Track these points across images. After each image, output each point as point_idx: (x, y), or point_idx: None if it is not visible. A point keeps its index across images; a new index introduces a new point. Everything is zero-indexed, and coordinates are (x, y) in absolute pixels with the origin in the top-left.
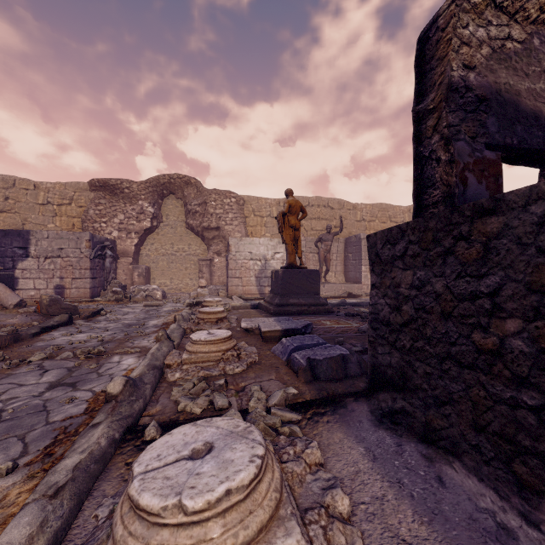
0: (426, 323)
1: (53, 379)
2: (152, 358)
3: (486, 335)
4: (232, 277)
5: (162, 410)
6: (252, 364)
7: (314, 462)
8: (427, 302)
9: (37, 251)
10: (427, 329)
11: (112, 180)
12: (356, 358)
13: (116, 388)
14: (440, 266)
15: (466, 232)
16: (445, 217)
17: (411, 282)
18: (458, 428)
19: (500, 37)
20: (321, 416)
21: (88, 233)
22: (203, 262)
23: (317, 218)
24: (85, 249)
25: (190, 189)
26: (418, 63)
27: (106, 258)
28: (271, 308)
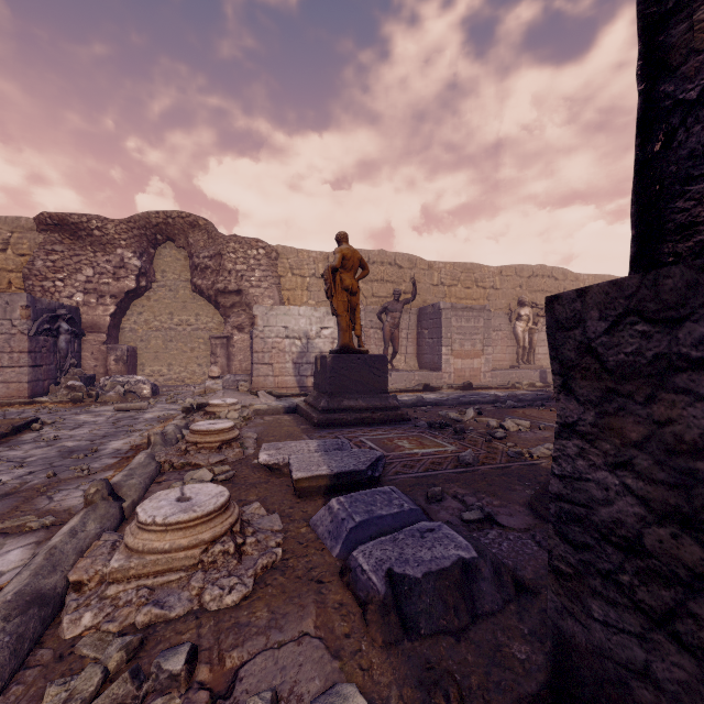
0: None
1: None
2: (45, 564)
3: None
4: (258, 363)
5: None
6: (267, 569)
7: None
8: None
9: None
10: None
11: (74, 215)
12: (490, 563)
13: None
14: None
15: None
16: None
17: None
18: None
19: None
20: None
21: (24, 296)
22: (217, 341)
23: (380, 280)
24: (20, 321)
25: (197, 234)
26: None
27: (60, 334)
28: (314, 416)
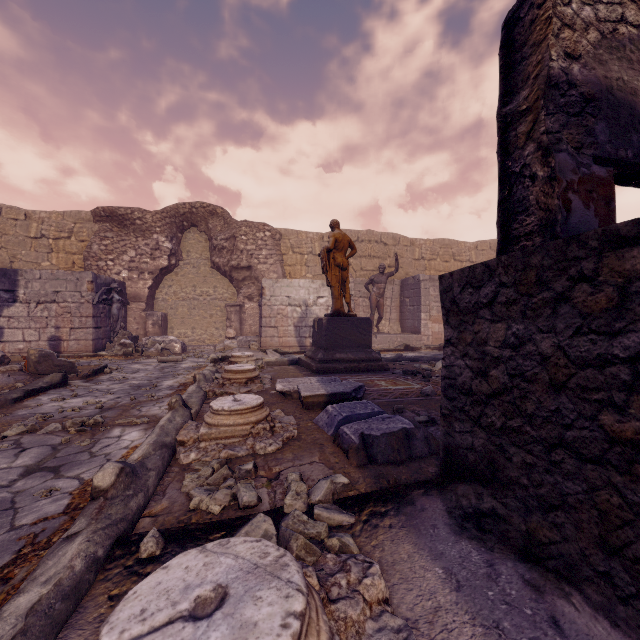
0: (525, 395)
1: (30, 461)
2: (161, 432)
3: (623, 417)
4: (266, 326)
5: (169, 507)
6: (289, 439)
7: (376, 599)
8: (527, 367)
9: (26, 295)
10: (528, 404)
11: (121, 208)
12: (422, 432)
13: (106, 480)
14: (548, 318)
15: (590, 270)
16: (557, 250)
17: (504, 338)
18: (576, 545)
19: (611, 19)
20: (381, 518)
21: (90, 273)
22: (232, 308)
23: (367, 256)
24: (87, 293)
25: (216, 220)
26: (504, 52)
27: (113, 303)
28: (313, 365)
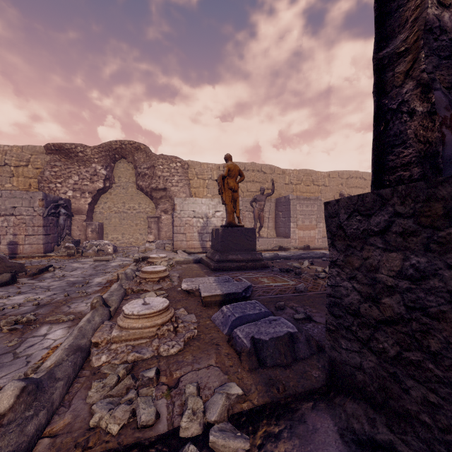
0: (428, 331)
1: None
2: (79, 334)
3: None
4: (177, 233)
5: (70, 423)
6: (190, 339)
7: None
8: (431, 302)
9: None
10: (432, 341)
11: (67, 144)
12: (304, 335)
13: (3, 403)
14: None
15: None
16: None
17: (400, 269)
18: None
19: None
20: (275, 442)
21: (41, 193)
22: (152, 219)
23: (252, 181)
24: (38, 208)
25: (140, 154)
26: (380, 3)
27: (60, 216)
28: (211, 264)
